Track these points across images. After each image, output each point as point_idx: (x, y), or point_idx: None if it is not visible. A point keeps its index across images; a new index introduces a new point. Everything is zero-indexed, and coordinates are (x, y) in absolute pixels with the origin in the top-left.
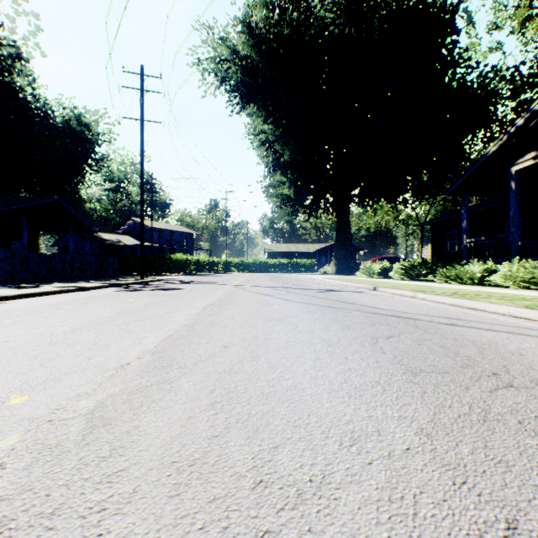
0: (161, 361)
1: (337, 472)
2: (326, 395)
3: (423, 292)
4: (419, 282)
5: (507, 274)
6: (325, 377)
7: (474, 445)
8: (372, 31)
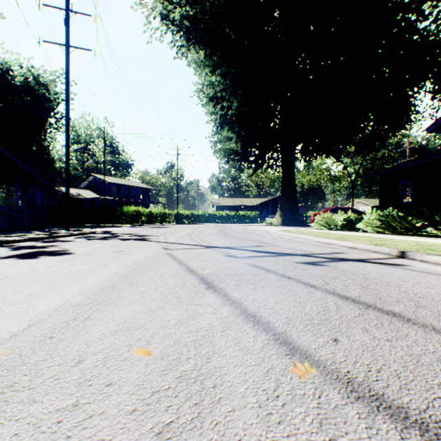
0: None
1: None
2: None
3: None
4: (415, 237)
5: None
6: None
7: None
8: None
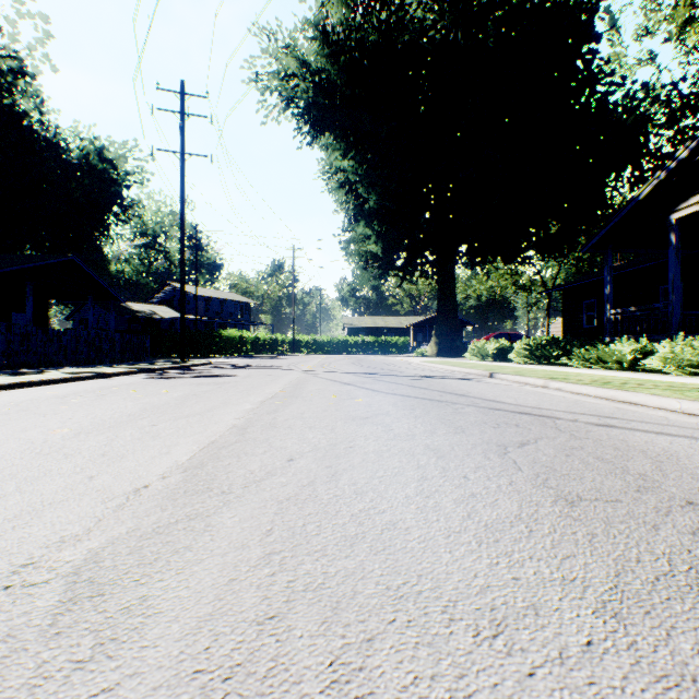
0: (196, 481)
1: (478, 693)
2: (443, 540)
3: (557, 379)
4: (548, 366)
5: (668, 356)
6: (438, 508)
7: (698, 637)
8: (486, 37)
